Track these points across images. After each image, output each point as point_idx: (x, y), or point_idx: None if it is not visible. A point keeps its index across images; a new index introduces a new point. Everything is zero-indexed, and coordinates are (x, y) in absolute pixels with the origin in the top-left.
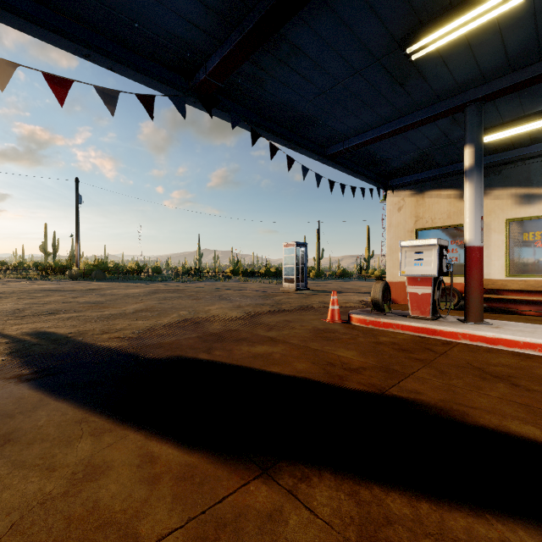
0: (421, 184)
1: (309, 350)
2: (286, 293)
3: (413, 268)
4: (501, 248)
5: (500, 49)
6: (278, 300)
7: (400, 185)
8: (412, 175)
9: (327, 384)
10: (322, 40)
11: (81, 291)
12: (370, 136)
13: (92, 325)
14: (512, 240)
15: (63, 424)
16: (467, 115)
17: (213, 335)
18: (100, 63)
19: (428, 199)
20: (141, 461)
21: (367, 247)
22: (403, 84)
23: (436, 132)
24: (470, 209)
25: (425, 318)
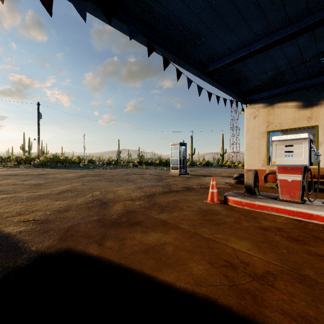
0: (271, 98)
1: (201, 239)
2: (173, 176)
3: (284, 159)
4: None
5: None
6: (167, 182)
7: (256, 99)
8: (264, 92)
9: (240, 314)
10: None
11: (33, 175)
12: (242, 53)
13: (15, 206)
14: None
15: None
16: None
17: (113, 217)
18: None
19: (277, 109)
20: None
21: (222, 147)
22: None
23: (294, 51)
24: None
25: (295, 202)
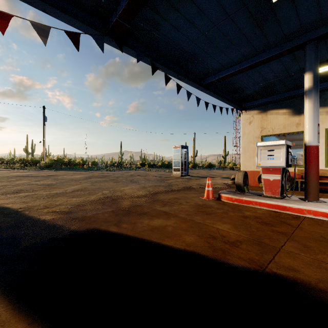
0: (265, 105)
1: (194, 223)
2: (175, 178)
3: (267, 162)
4: (322, 148)
5: None
6: (169, 182)
7: (251, 106)
8: (258, 100)
9: (212, 259)
10: None
11: (43, 177)
12: (234, 70)
13: (40, 201)
14: None
15: None
16: (307, 50)
17: (124, 210)
18: (35, 5)
19: (270, 116)
20: None
21: (224, 149)
22: (262, 26)
23: (280, 67)
24: (309, 118)
25: (275, 197)
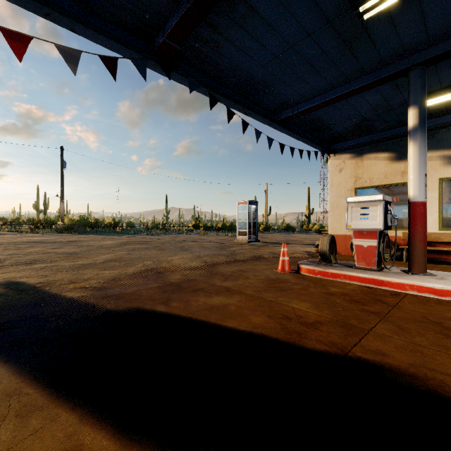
0: (360, 148)
1: (264, 301)
2: (240, 244)
3: (359, 223)
4: (435, 204)
5: (449, 9)
6: (233, 250)
7: (342, 148)
8: (352, 140)
9: (285, 342)
10: None
11: (62, 243)
12: (317, 102)
13: (62, 275)
14: (445, 197)
15: None
16: (412, 78)
17: (173, 285)
18: (61, 23)
19: (367, 161)
20: None
21: (308, 205)
22: (352, 48)
23: (378, 98)
24: (414, 167)
25: (371, 269)
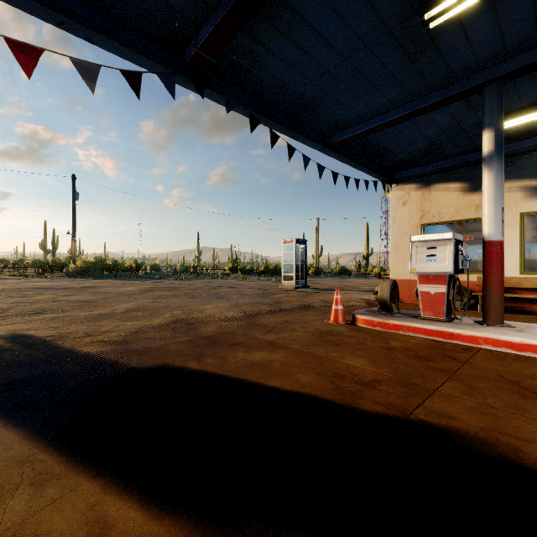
0: (427, 177)
1: (313, 357)
2: (285, 291)
3: (425, 265)
4: (515, 244)
5: (529, 16)
6: (277, 298)
7: (406, 178)
8: (417, 168)
9: (337, 404)
10: (328, 5)
11: (75, 289)
12: (376, 123)
13: (76, 327)
14: (527, 236)
15: (1, 466)
16: (486, 96)
17: (207, 339)
18: (76, 32)
19: (435, 193)
20: (88, 532)
21: (367, 245)
22: (416, 60)
23: (448, 119)
24: (489, 200)
25: (439, 320)
